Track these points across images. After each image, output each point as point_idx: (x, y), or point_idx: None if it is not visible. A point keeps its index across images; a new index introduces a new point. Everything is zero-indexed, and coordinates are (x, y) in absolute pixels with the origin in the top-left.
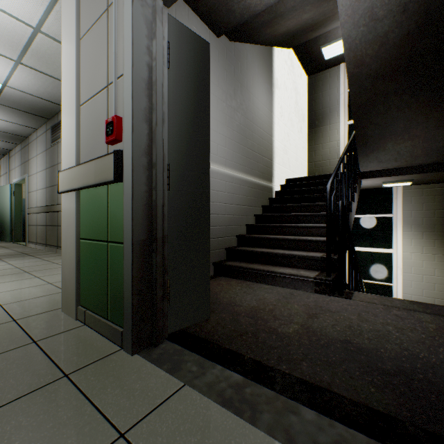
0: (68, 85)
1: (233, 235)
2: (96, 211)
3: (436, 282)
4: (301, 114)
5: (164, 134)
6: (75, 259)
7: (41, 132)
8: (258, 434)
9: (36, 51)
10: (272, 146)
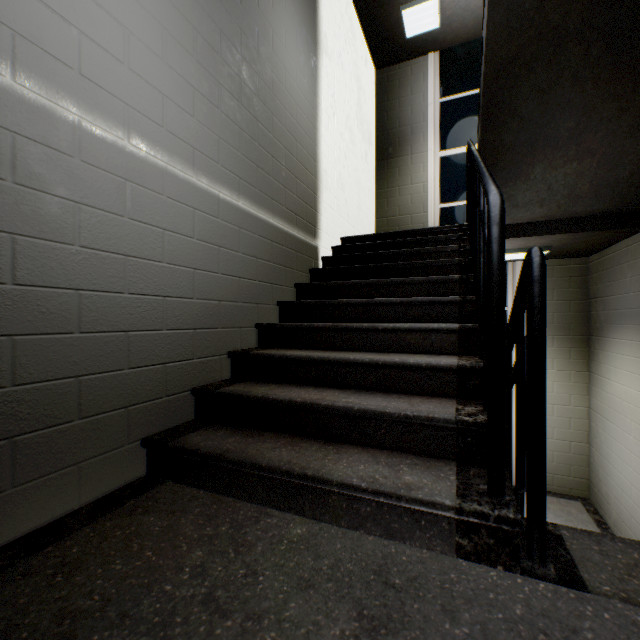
0: None
1: (219, 352)
2: None
3: (573, 415)
4: (366, 130)
5: None
6: None
7: None
8: None
9: None
10: (316, 165)
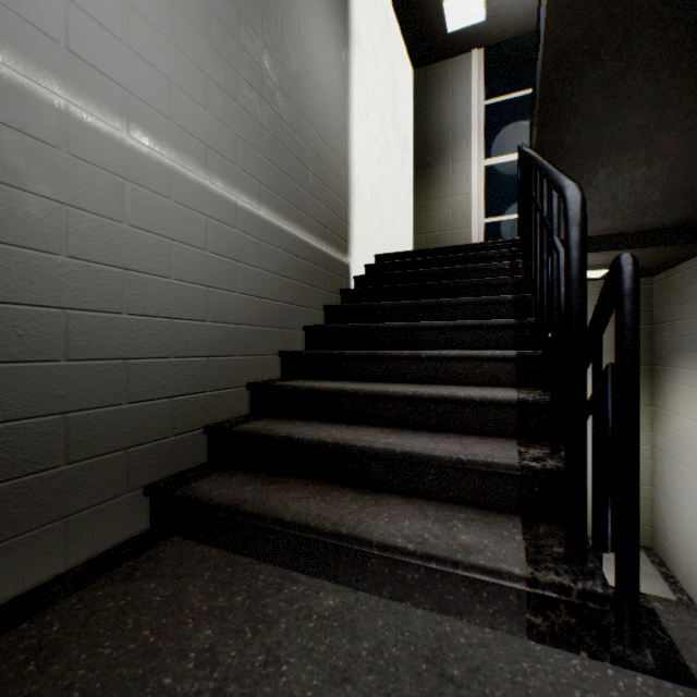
0: None
1: (236, 384)
2: None
3: None
4: (403, 136)
5: None
6: None
7: None
8: None
9: None
10: (348, 172)
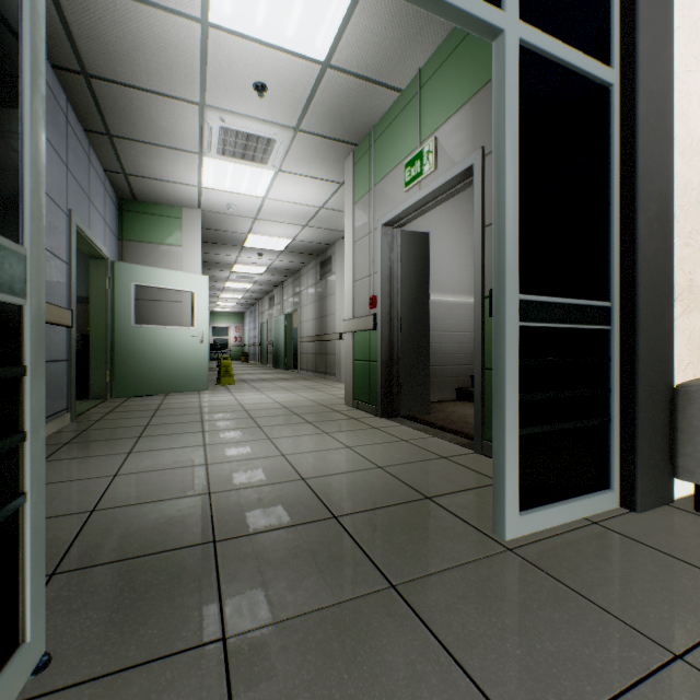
0: (348, 269)
1: None
2: (363, 344)
3: None
4: None
5: (398, 301)
6: (352, 372)
7: (312, 267)
8: (423, 434)
9: (318, 218)
10: None
